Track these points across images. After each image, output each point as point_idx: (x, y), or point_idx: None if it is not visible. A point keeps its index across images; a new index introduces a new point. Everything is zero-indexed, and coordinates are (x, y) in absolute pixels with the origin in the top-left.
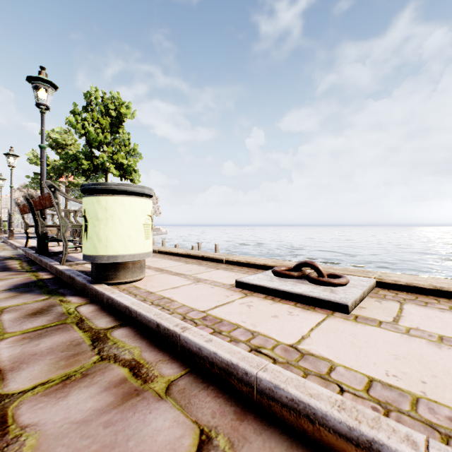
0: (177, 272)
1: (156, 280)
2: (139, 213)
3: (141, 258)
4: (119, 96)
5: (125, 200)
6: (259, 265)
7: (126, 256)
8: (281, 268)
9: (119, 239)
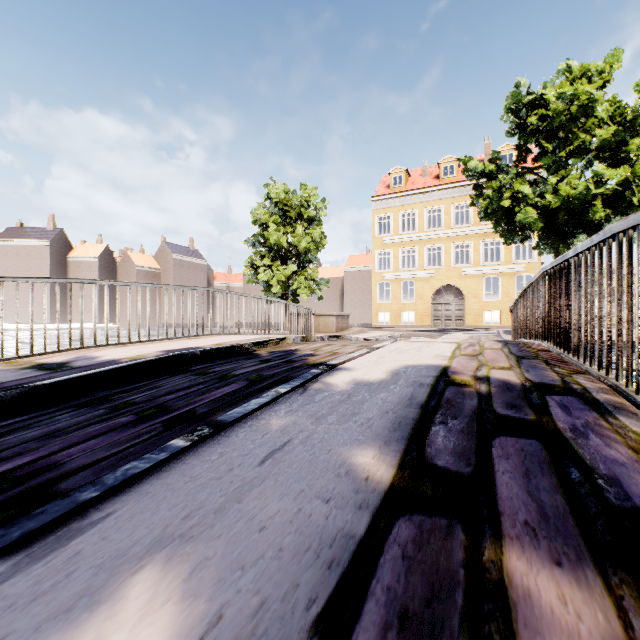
0: None
1: None
2: None
3: None
4: None
5: None
6: None
7: None
8: None
9: None
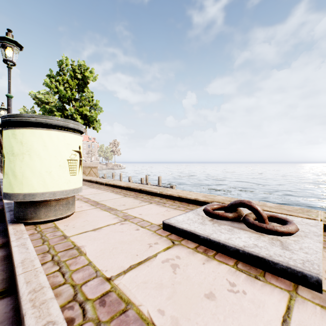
0: (110, 207)
1: (83, 218)
2: (62, 148)
3: (65, 196)
4: (84, 63)
5: (44, 133)
6: (190, 200)
7: (46, 193)
8: (213, 205)
9: (36, 176)
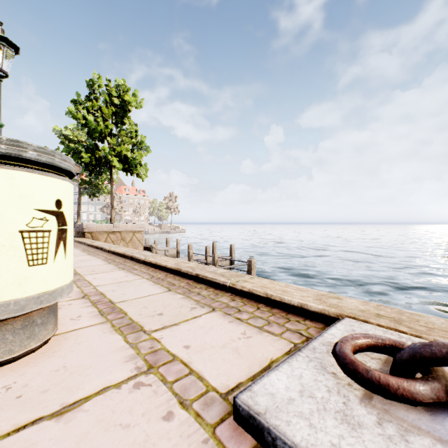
0: (131, 321)
1: (61, 356)
2: (5, 205)
3: (13, 313)
4: (124, 83)
5: None
6: (290, 306)
7: None
8: (355, 340)
9: None
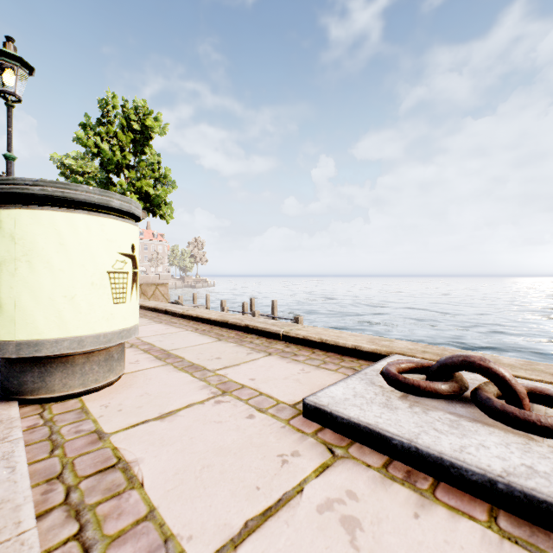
0: (192, 363)
1: (139, 387)
2: (97, 249)
3: (103, 344)
4: (144, 104)
5: (59, 218)
6: (345, 349)
7: (63, 341)
8: (399, 364)
9: (43, 305)
